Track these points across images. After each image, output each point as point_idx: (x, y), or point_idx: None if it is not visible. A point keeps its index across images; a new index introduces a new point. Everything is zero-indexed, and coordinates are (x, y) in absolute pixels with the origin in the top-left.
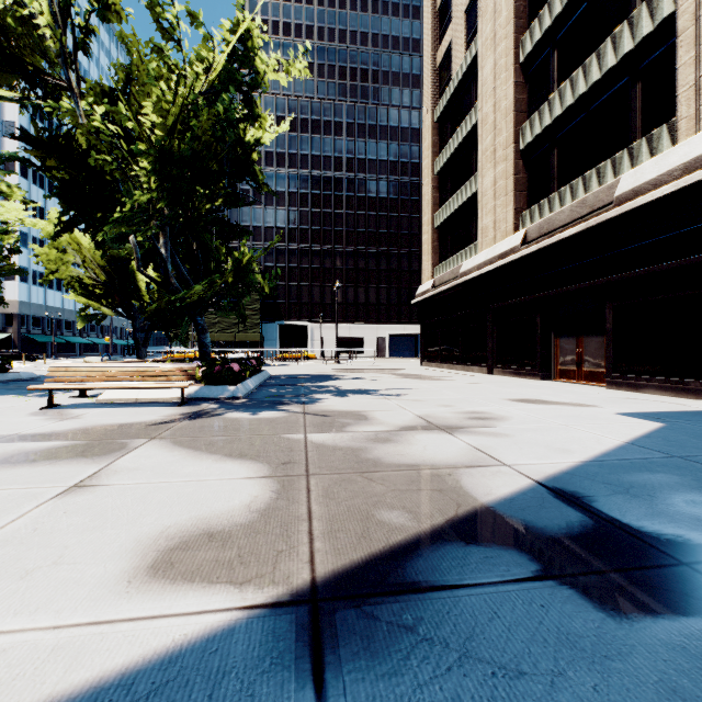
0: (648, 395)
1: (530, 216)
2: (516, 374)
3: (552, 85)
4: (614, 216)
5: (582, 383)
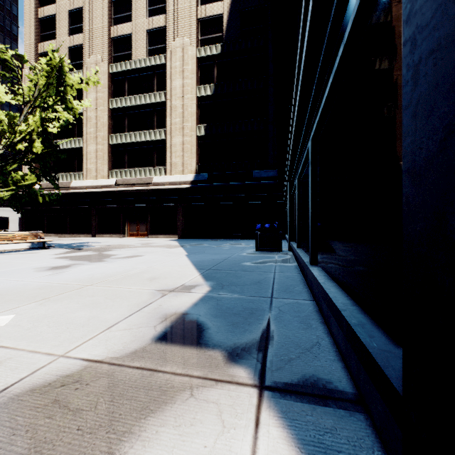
0: (161, 238)
1: (116, 173)
2: (110, 236)
3: (125, 128)
4: (153, 188)
5: (140, 237)
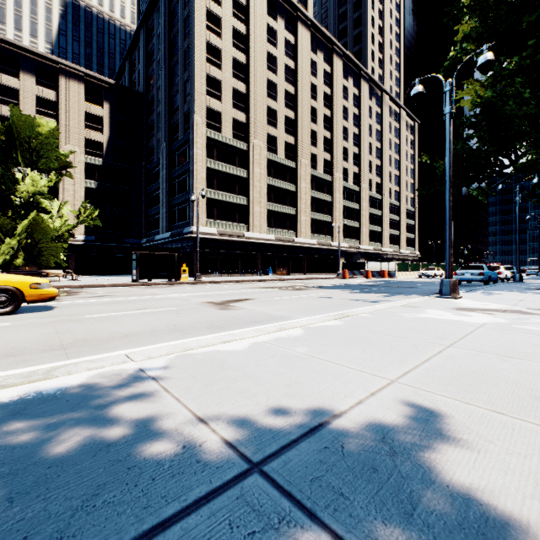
0: None
1: None
2: None
3: None
4: None
5: None
